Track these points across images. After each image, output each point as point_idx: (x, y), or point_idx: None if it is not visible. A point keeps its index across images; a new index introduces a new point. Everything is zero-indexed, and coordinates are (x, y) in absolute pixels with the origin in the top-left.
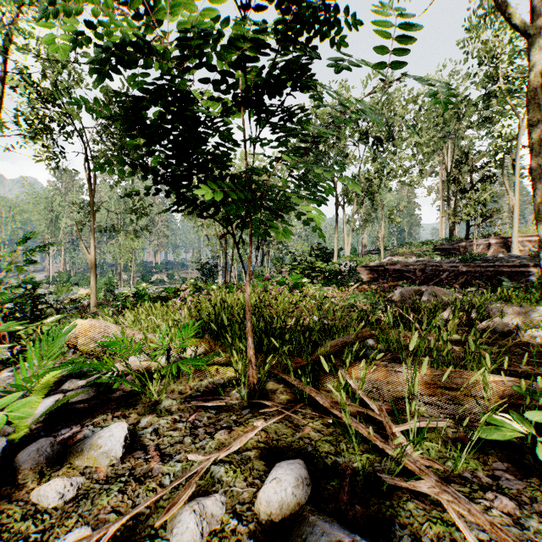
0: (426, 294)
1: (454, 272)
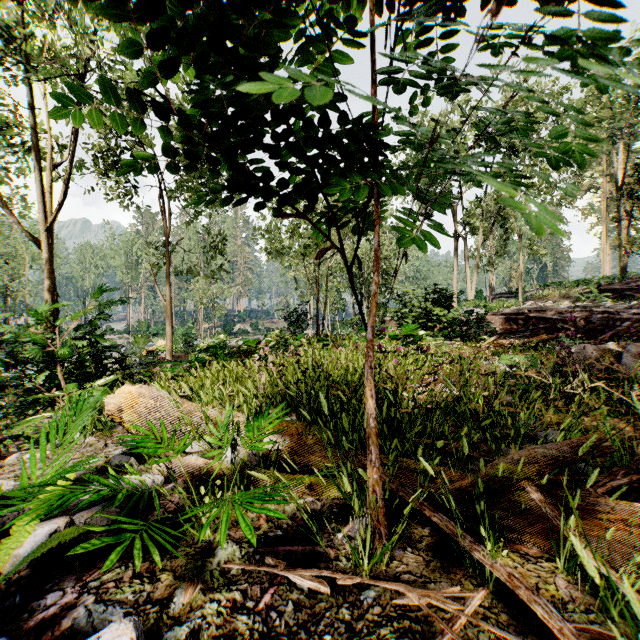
0: (626, 356)
1: (639, 321)
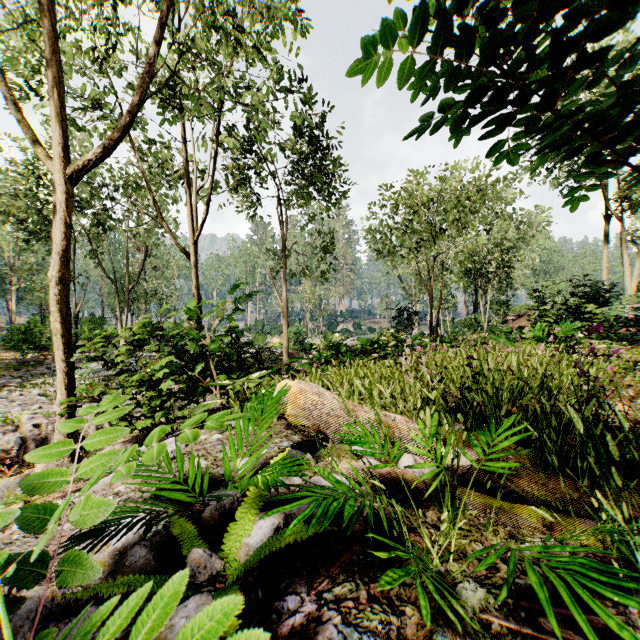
0: None
1: None
